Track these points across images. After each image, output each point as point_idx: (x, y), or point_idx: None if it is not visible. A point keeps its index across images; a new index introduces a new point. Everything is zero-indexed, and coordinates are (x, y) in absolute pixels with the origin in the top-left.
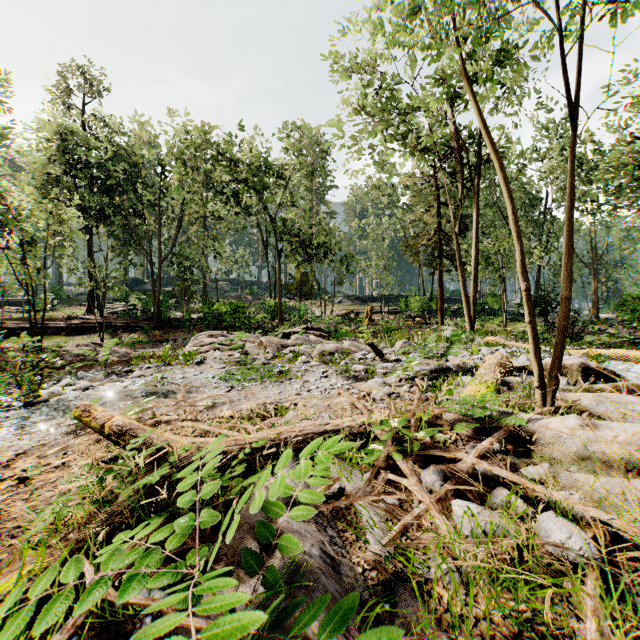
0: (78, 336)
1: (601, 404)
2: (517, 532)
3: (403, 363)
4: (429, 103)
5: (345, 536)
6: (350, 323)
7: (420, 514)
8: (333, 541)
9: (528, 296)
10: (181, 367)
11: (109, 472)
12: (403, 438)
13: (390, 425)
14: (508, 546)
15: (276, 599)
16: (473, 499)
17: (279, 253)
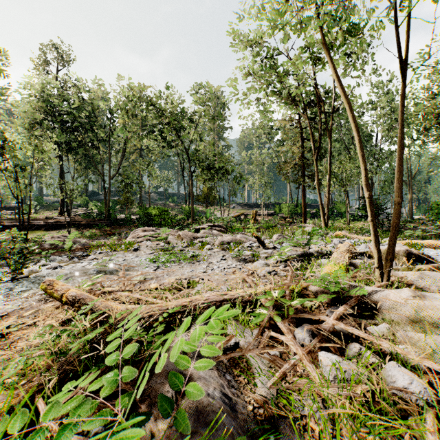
0: (53, 231)
1: (422, 279)
2: (369, 378)
3: (278, 250)
4: (298, 65)
5: (239, 380)
6: (241, 222)
7: (295, 363)
8: (230, 384)
9: (370, 202)
10: (123, 252)
11: (64, 331)
12: (281, 305)
13: (271, 295)
14: (364, 390)
15: (186, 439)
16: (334, 351)
17: (192, 173)
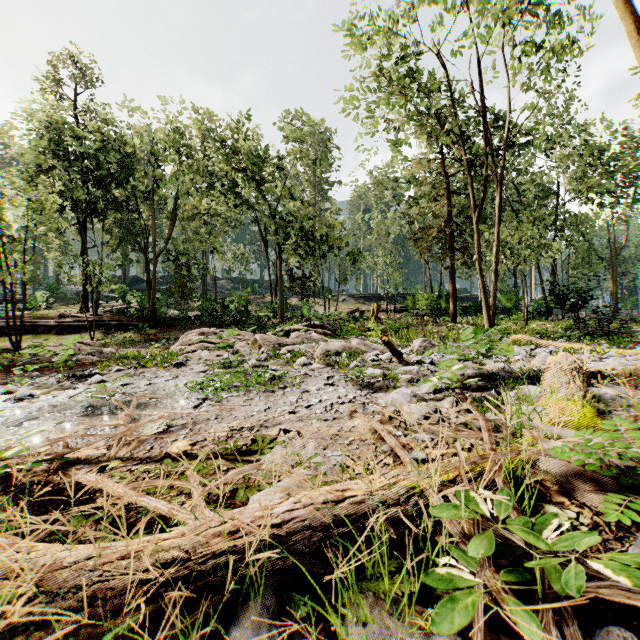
0: (69, 335)
1: None
2: None
3: (428, 366)
4: None
5: None
6: (355, 322)
7: None
8: None
9: None
10: (156, 370)
11: None
12: (503, 536)
13: (477, 510)
14: None
15: None
16: None
17: (280, 248)
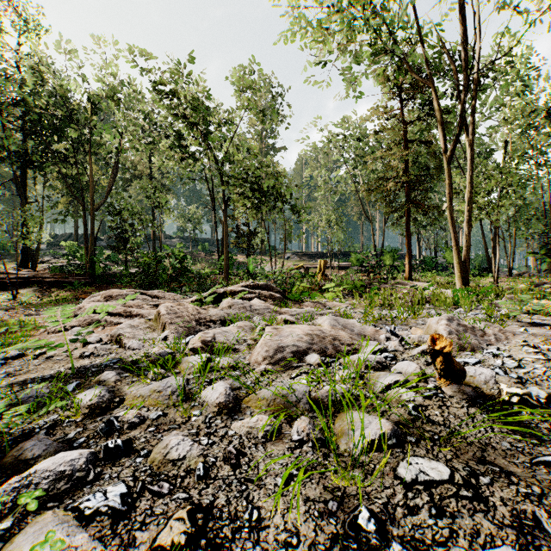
0: None
1: None
2: None
3: None
4: None
5: None
6: (301, 278)
7: None
8: None
9: None
10: None
11: None
12: None
13: None
14: None
15: None
16: None
17: (225, 202)
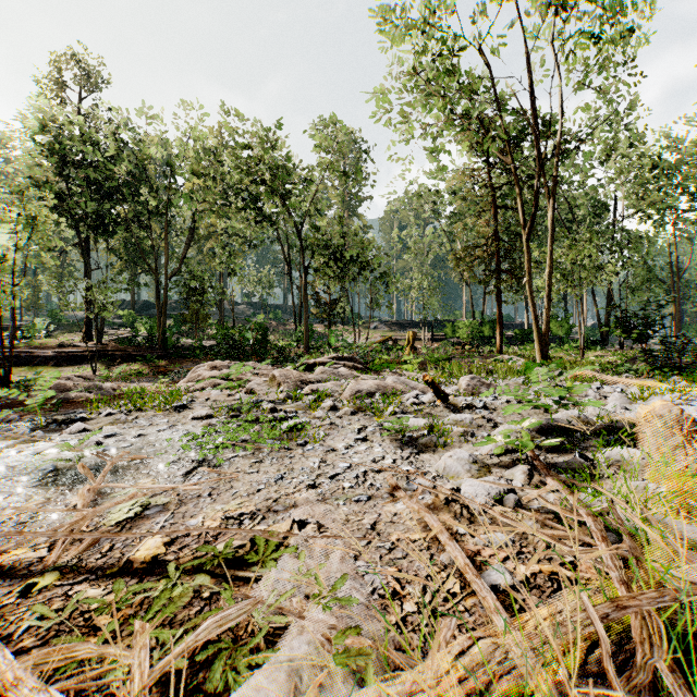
0: (69, 367)
1: None
2: None
3: (480, 411)
4: None
5: None
6: (388, 352)
7: None
8: None
9: None
10: (153, 414)
11: None
12: None
13: None
14: None
15: None
16: None
17: (305, 269)
